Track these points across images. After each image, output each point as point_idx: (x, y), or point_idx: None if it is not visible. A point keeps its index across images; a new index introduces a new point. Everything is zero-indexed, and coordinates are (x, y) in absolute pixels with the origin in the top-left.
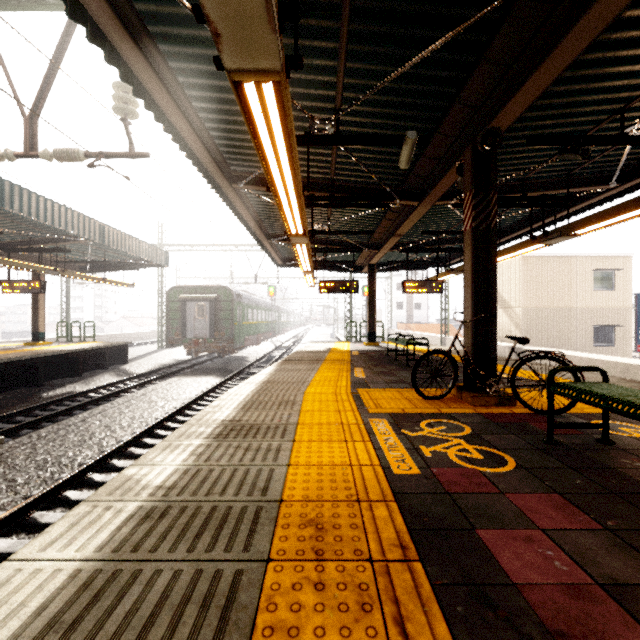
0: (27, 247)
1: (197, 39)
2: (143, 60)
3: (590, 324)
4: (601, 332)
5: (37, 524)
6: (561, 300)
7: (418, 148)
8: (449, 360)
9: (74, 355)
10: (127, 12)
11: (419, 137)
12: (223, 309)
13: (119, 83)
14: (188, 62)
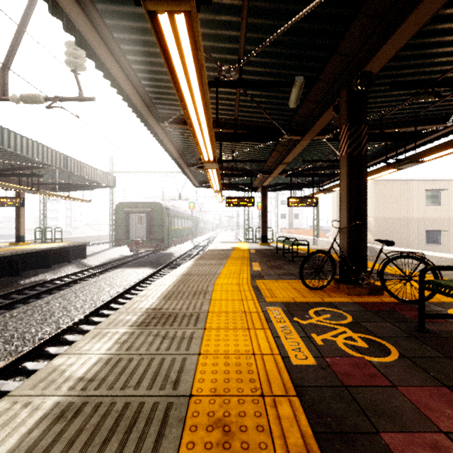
0: (10, 173)
1: None
2: (82, 14)
3: (423, 229)
4: (431, 235)
5: None
6: (402, 212)
7: (303, 93)
8: (329, 258)
9: (45, 252)
10: None
11: (305, 82)
12: (156, 218)
13: (70, 42)
14: (121, 19)
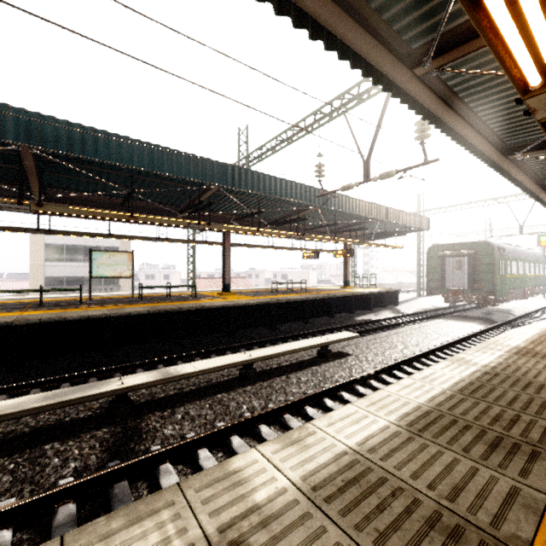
0: (345, 230)
1: (491, 78)
2: (451, 112)
3: None
4: None
5: (385, 381)
6: None
7: None
8: None
9: (368, 296)
10: (443, 91)
11: None
12: (482, 263)
13: (419, 121)
14: (480, 93)
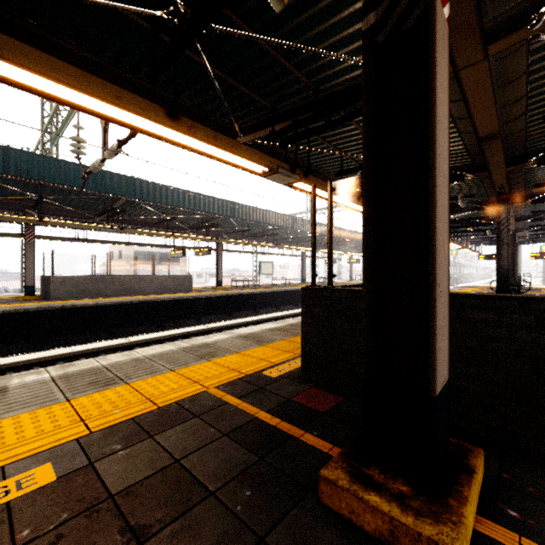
0: (356, 248)
1: None
2: None
3: None
4: None
5: None
6: None
7: None
8: None
9: None
10: None
11: (492, 229)
12: None
13: None
14: None
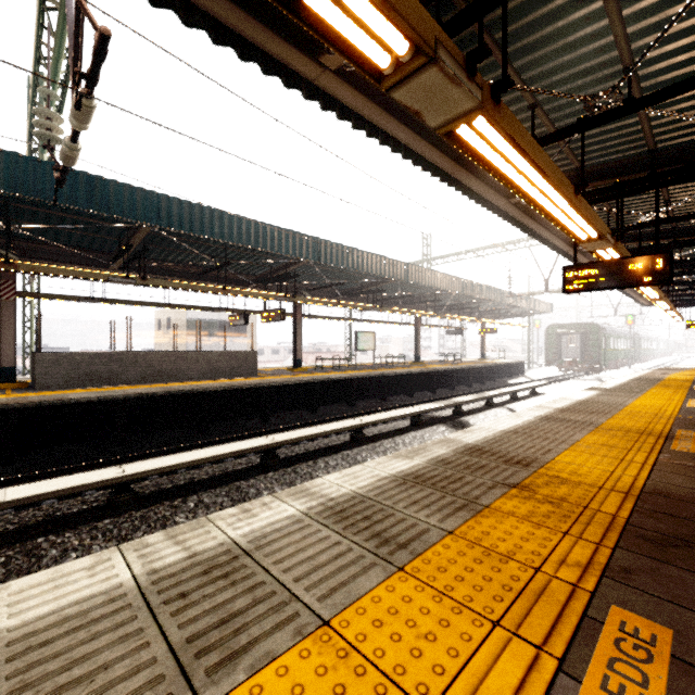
0: (492, 313)
1: None
2: None
3: None
4: None
5: None
6: None
7: None
8: None
9: (510, 365)
10: None
11: None
12: (591, 339)
13: None
14: None
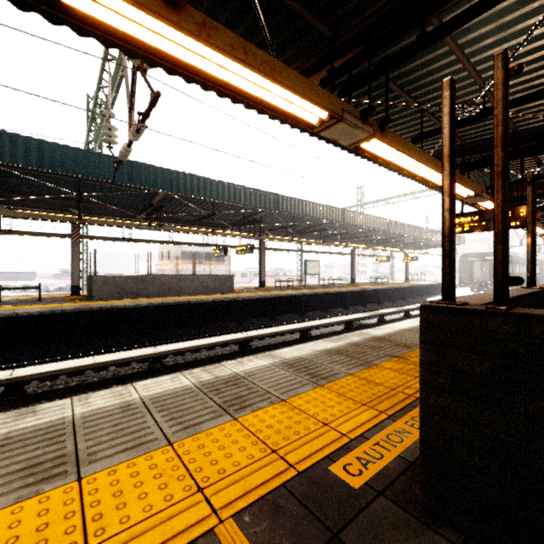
0: (413, 245)
1: None
2: None
3: None
4: None
5: None
6: None
7: None
8: None
9: (428, 286)
10: None
11: None
12: None
13: None
14: None
